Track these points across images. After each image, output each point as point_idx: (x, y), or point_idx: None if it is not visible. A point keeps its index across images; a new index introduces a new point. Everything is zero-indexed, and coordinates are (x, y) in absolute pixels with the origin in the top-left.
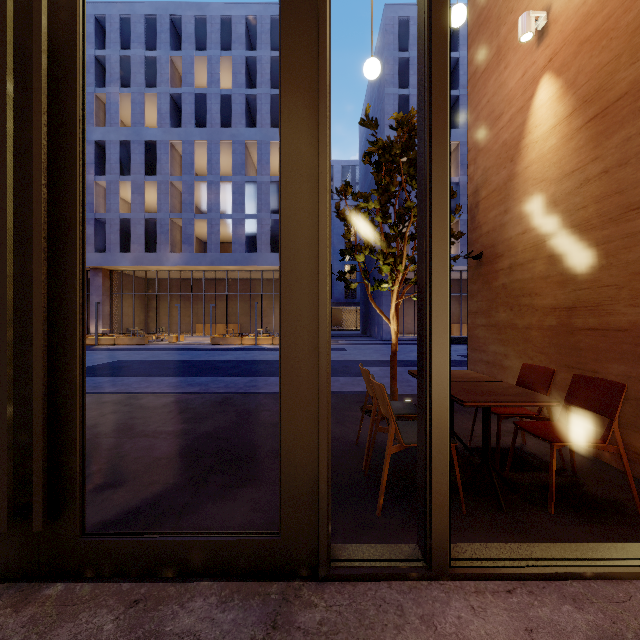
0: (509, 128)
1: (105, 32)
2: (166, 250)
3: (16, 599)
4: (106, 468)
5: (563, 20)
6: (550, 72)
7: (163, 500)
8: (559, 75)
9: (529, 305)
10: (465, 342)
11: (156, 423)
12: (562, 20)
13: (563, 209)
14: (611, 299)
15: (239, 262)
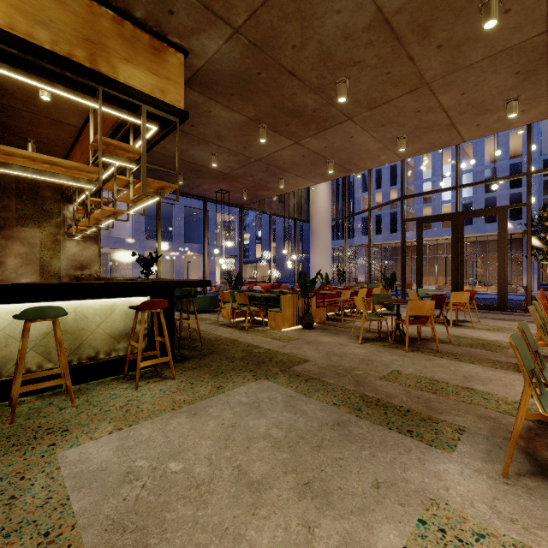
0: None
1: None
2: None
3: None
4: None
5: None
6: None
7: None
8: None
9: None
10: None
11: None
12: None
13: None
14: None
15: None
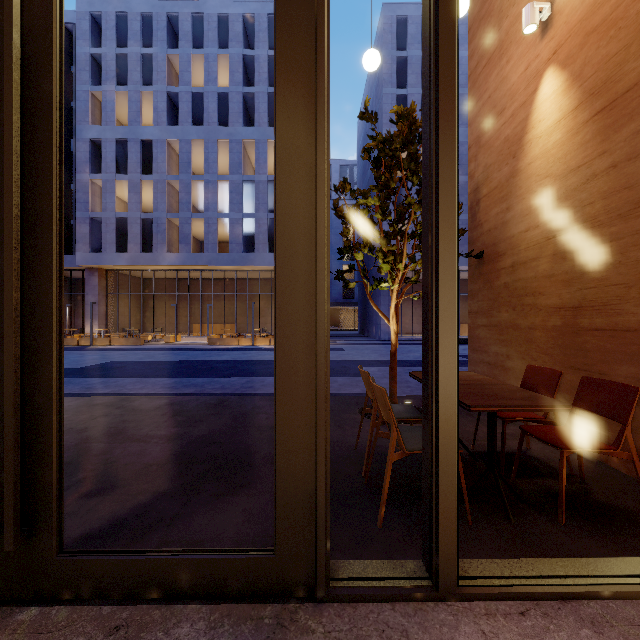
0: (511, 123)
1: (101, 29)
2: (163, 249)
3: None
4: (93, 475)
5: (568, 11)
6: (554, 65)
7: (151, 511)
8: (564, 68)
9: (532, 305)
10: (463, 342)
11: (148, 427)
12: (567, 11)
13: (568, 206)
14: (620, 298)
15: (236, 262)
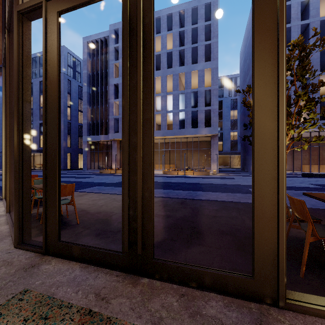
0: None
1: (118, 36)
2: None
3: (131, 281)
4: None
5: None
6: None
7: (174, 248)
8: None
9: None
10: (314, 176)
11: (155, 210)
12: None
13: None
14: None
15: (176, 134)
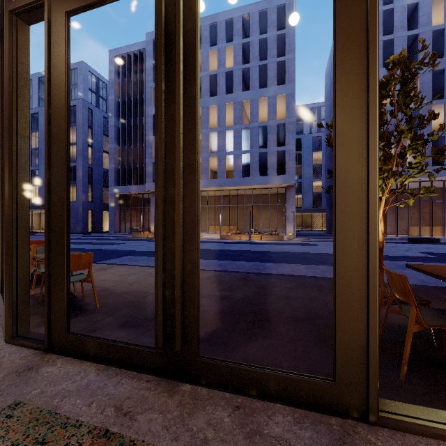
0: None
1: None
2: None
3: (167, 388)
4: None
5: None
6: None
7: (230, 341)
8: None
9: None
10: (425, 242)
11: (207, 289)
12: None
13: None
14: None
15: (237, 183)
